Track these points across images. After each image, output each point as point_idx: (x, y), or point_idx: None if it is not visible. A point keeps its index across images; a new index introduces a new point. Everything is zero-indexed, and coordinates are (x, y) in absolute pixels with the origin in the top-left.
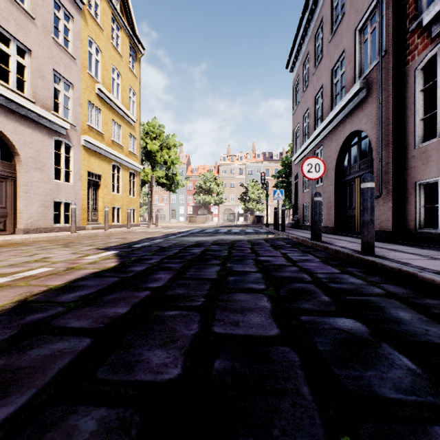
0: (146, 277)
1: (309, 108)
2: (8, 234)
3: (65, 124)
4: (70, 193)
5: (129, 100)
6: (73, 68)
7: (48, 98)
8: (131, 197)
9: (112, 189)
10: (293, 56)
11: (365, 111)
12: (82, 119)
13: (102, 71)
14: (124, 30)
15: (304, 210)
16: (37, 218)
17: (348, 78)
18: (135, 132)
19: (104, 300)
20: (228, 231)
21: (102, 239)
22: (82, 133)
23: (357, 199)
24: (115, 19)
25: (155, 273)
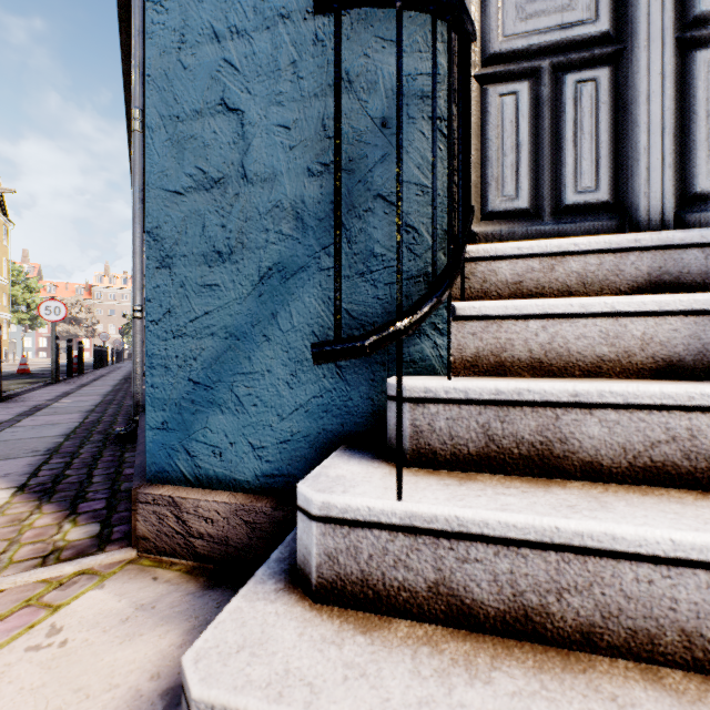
0: None
1: None
2: None
3: None
4: None
5: None
6: None
7: None
8: (5, 340)
9: None
10: None
11: None
12: None
13: None
14: (1, 220)
15: None
16: None
17: None
18: (7, 289)
19: None
20: None
21: None
22: None
23: None
24: None
25: None
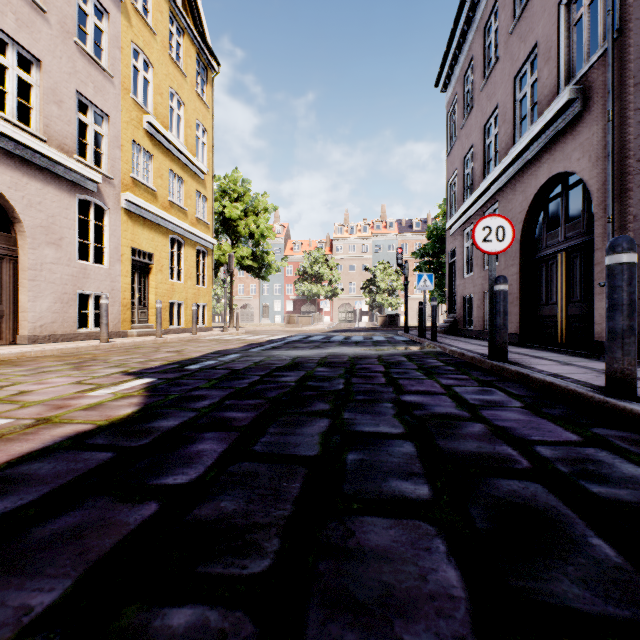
0: (173, 450)
1: (474, 144)
2: (4, 345)
3: (95, 174)
4: (104, 281)
5: (197, 141)
6: (108, 90)
7: (68, 135)
8: (200, 287)
9: (172, 275)
10: (448, 66)
11: (578, 139)
12: (122, 169)
13: (154, 96)
14: (189, 36)
15: (465, 305)
16: (50, 319)
17: (544, 87)
18: (206, 189)
19: (28, 542)
20: (346, 339)
21: (144, 353)
22: (123, 189)
23: (560, 288)
24: (174, 19)
25: (195, 437)
